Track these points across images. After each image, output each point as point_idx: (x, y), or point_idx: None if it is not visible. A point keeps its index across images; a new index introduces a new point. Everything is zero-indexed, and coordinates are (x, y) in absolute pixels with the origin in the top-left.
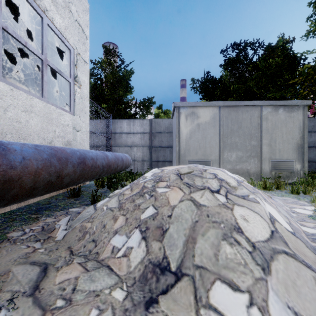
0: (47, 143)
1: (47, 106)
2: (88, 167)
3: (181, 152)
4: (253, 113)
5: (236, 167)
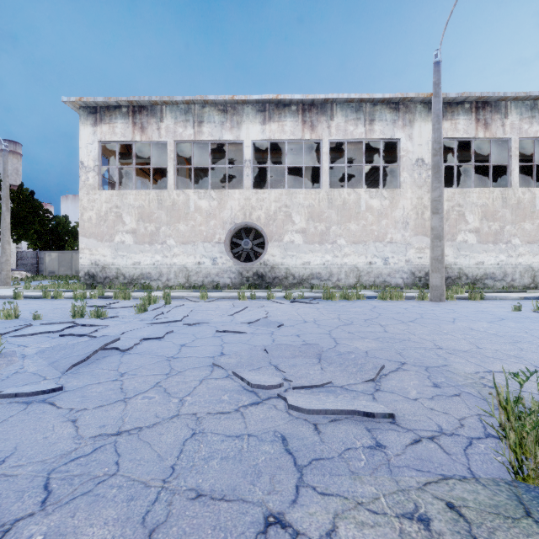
0: None
1: None
2: None
3: (46, 268)
4: (69, 255)
5: (64, 273)
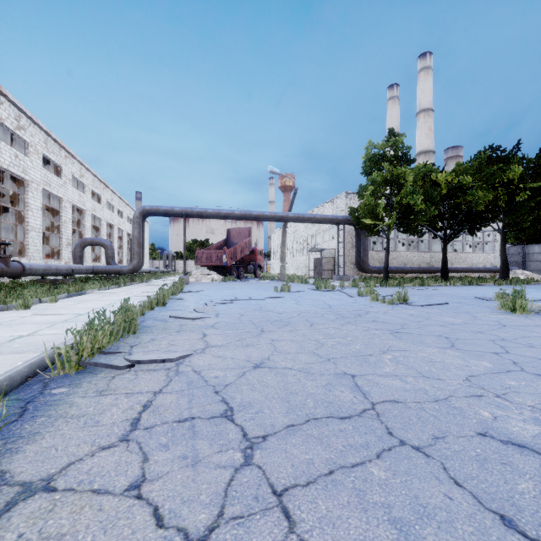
0: (484, 265)
1: (484, 254)
2: (490, 270)
3: None
4: None
5: None
